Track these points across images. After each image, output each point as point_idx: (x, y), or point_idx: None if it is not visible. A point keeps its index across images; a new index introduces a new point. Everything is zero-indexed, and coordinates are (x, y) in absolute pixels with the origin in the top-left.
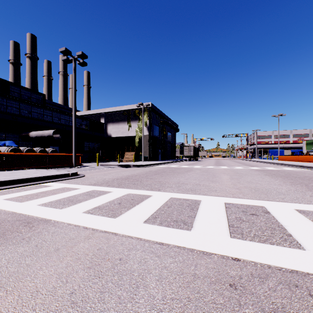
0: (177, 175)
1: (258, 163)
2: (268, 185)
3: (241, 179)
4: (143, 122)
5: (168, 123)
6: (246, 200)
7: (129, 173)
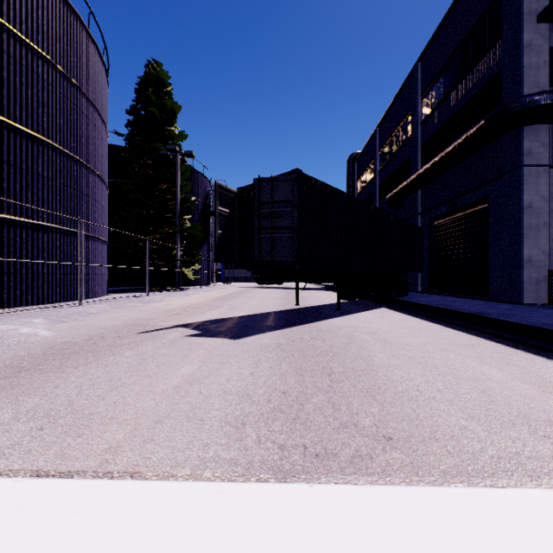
0: None
1: None
2: None
3: None
4: None
5: None
6: None
7: None
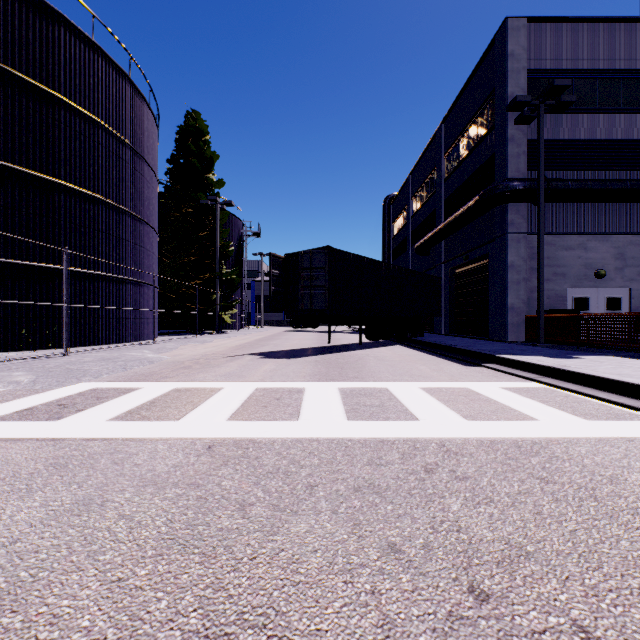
0: None
1: None
2: None
3: None
4: None
5: None
6: None
7: None
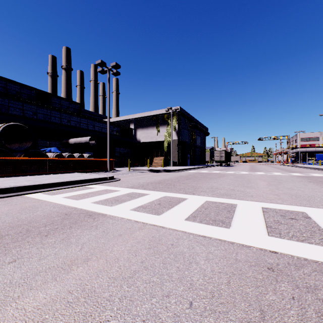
0: (209, 180)
1: (301, 168)
2: (312, 192)
3: (280, 185)
4: (172, 127)
5: (198, 127)
6: (285, 206)
7: (161, 178)
